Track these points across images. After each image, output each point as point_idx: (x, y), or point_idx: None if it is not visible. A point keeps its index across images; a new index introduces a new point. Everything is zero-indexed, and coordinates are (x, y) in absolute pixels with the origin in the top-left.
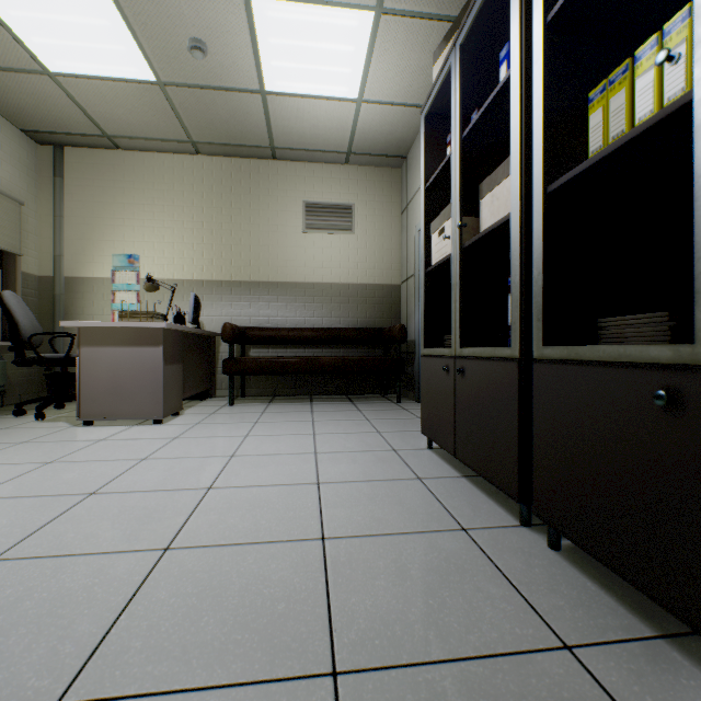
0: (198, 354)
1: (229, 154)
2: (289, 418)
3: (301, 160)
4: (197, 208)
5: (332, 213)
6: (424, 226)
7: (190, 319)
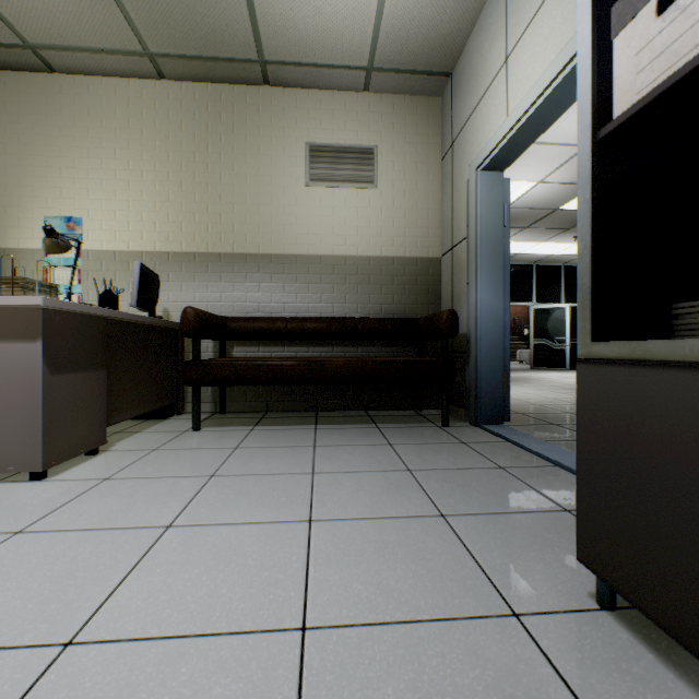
0: (150, 354)
1: (204, 77)
2: (273, 466)
3: (303, 85)
4: (161, 153)
5: (346, 158)
6: (592, 15)
7: (133, 301)
